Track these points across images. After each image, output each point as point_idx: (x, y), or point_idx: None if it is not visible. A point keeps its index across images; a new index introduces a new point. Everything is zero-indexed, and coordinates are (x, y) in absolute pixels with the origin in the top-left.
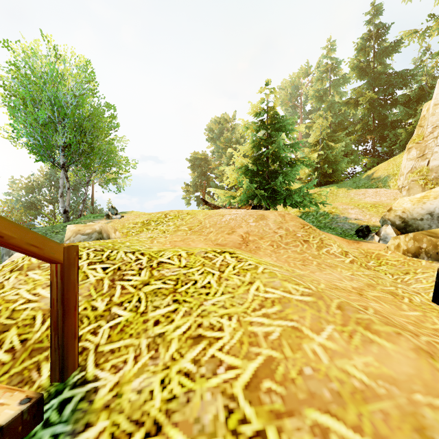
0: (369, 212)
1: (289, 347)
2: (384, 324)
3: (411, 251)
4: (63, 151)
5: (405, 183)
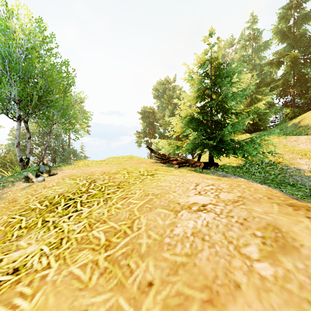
0: None
1: None
2: None
3: None
4: (18, 104)
5: None
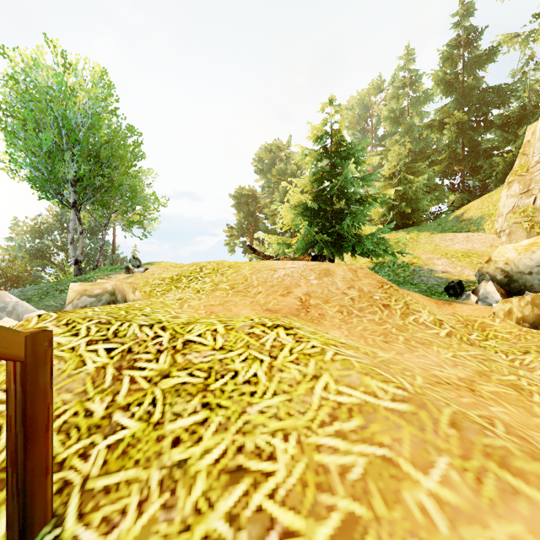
0: (460, 263)
1: (381, 496)
2: (530, 459)
3: (528, 320)
4: (74, 186)
5: (504, 226)
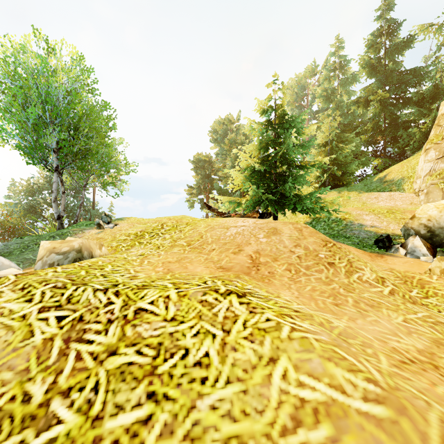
0: (386, 219)
1: None
2: None
3: None
4: (56, 153)
5: (422, 186)
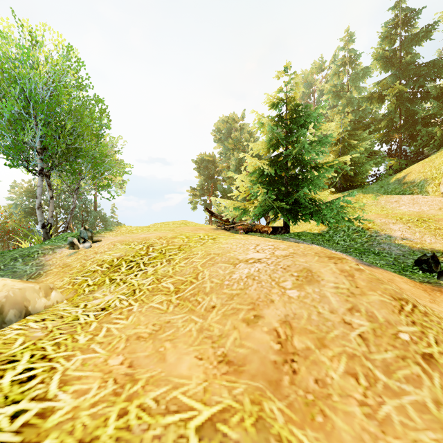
0: (418, 229)
1: None
2: None
3: None
4: (41, 154)
5: None
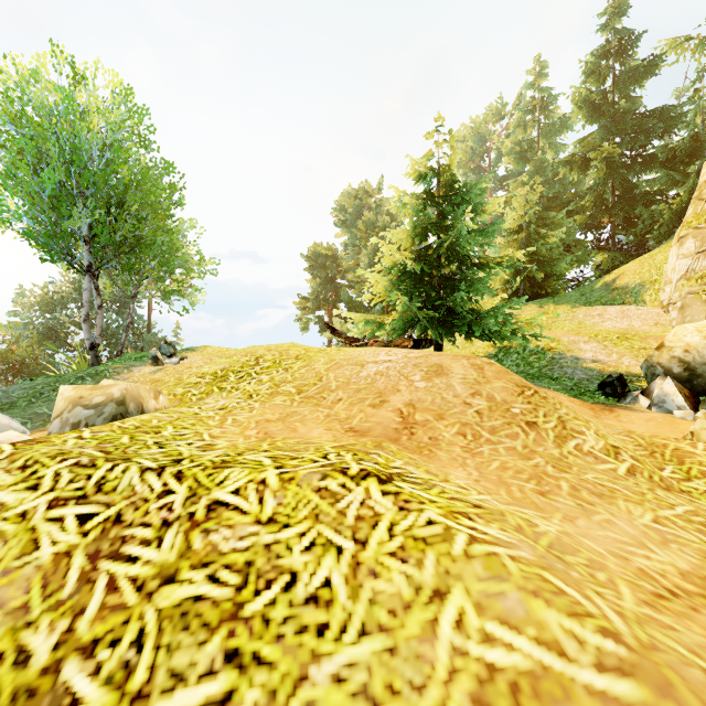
0: (616, 349)
1: None
2: None
3: None
4: (89, 243)
5: (674, 297)
